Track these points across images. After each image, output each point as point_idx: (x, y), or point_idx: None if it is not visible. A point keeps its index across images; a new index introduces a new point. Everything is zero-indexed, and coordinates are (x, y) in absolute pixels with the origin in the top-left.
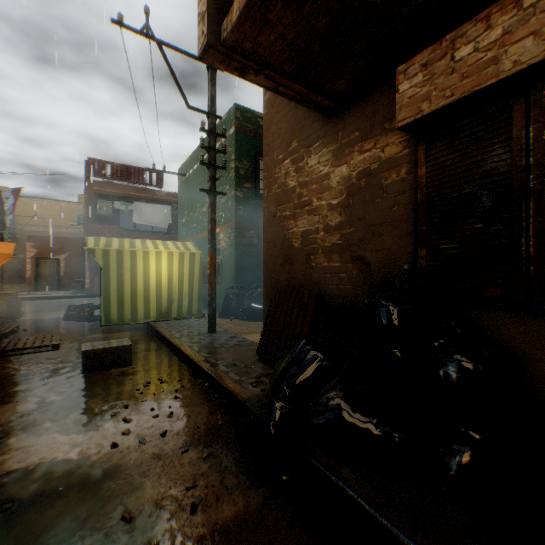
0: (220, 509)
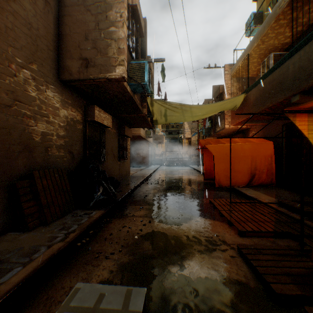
0: (138, 207)
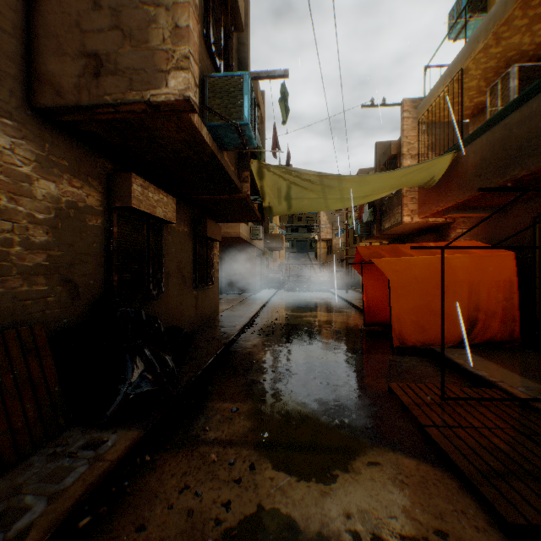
0: (228, 406)
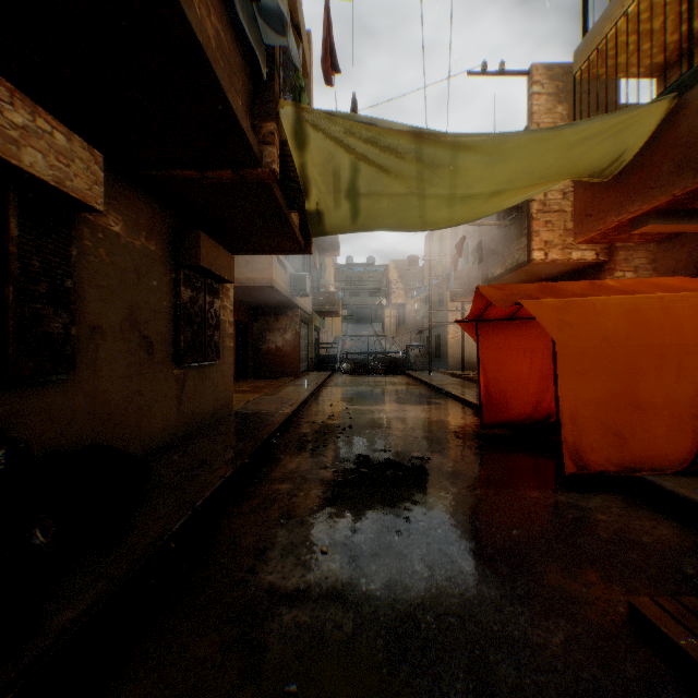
0: None
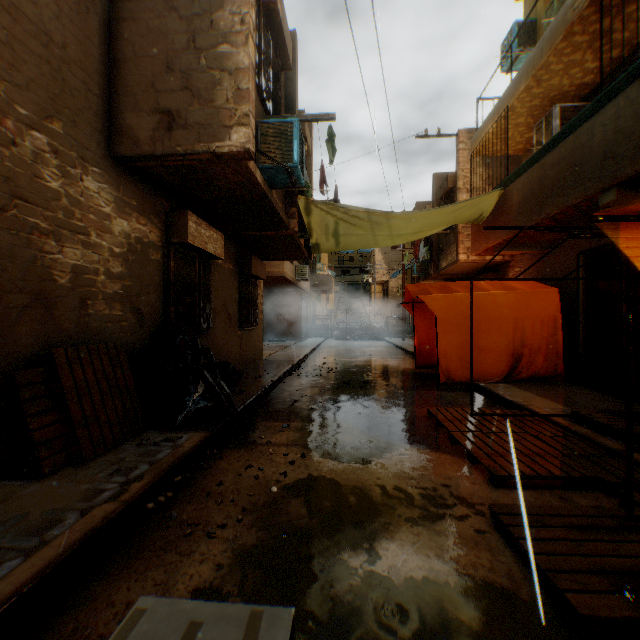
0: (279, 424)
